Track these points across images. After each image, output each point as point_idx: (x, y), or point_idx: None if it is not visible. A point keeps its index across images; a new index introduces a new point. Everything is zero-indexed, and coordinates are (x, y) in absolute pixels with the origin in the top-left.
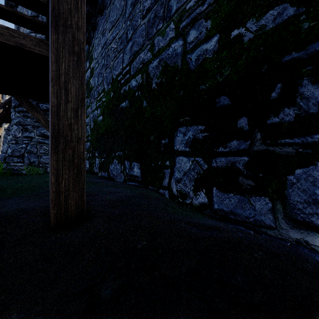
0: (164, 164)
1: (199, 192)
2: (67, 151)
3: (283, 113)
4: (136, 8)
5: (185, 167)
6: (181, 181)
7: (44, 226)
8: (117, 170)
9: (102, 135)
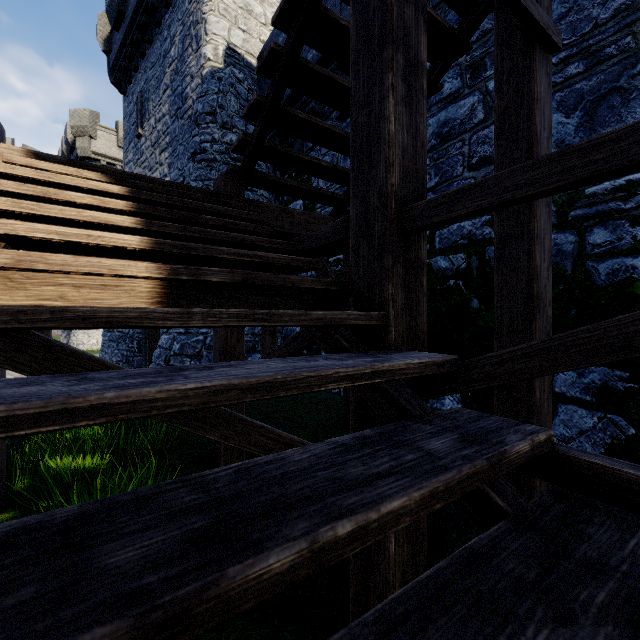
0: None
1: None
2: None
3: None
4: (451, 147)
5: (582, 422)
6: (573, 441)
7: None
8: None
9: None
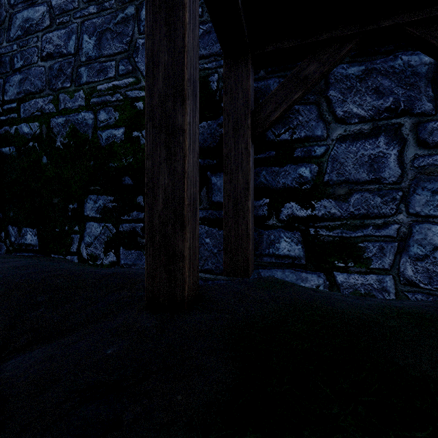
0: (72, 230)
1: (109, 253)
2: None
3: None
4: (31, 39)
5: (96, 232)
6: (92, 245)
7: None
8: None
9: None
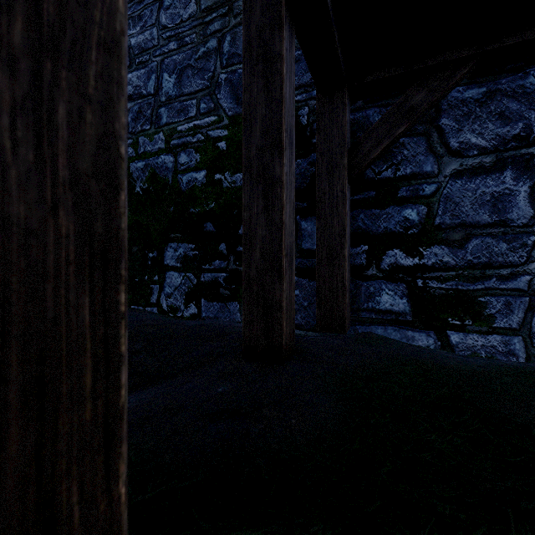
0: (152, 279)
1: (189, 304)
2: None
3: None
4: None
5: (176, 282)
6: (172, 296)
7: None
8: None
9: None
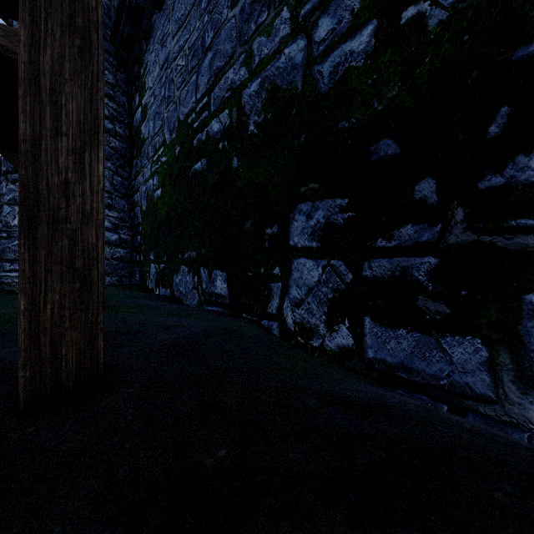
0: (270, 273)
1: (336, 326)
2: (56, 242)
3: (514, 165)
4: None
5: (309, 278)
6: (303, 304)
7: (6, 406)
8: (187, 285)
9: (162, 222)
